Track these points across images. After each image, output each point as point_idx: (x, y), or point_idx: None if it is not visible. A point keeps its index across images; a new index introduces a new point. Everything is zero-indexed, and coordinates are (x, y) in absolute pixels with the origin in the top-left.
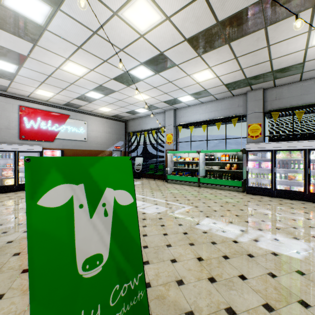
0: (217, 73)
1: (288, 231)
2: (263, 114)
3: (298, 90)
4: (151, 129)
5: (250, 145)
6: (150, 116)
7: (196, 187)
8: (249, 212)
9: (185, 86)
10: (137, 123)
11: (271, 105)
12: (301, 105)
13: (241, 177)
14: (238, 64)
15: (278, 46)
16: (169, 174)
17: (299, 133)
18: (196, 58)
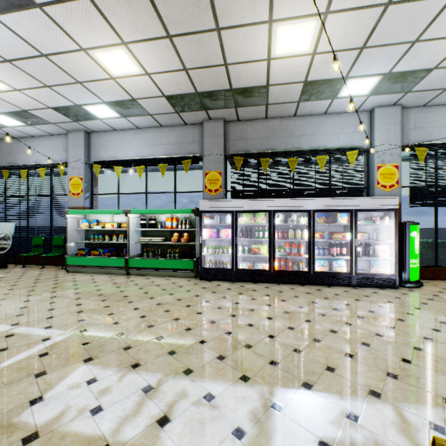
0: (145, 65)
1: (237, 358)
2: (224, 158)
3: (264, 131)
4: (39, 165)
5: (205, 203)
6: (37, 140)
7: (121, 277)
8: (188, 322)
9: (88, 79)
10: (5, 150)
11: (235, 147)
12: (267, 151)
13: (197, 253)
14: (178, 56)
15: (233, 36)
16: (71, 255)
17: (266, 189)
18: (83, 2)
